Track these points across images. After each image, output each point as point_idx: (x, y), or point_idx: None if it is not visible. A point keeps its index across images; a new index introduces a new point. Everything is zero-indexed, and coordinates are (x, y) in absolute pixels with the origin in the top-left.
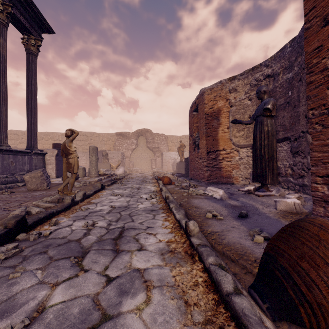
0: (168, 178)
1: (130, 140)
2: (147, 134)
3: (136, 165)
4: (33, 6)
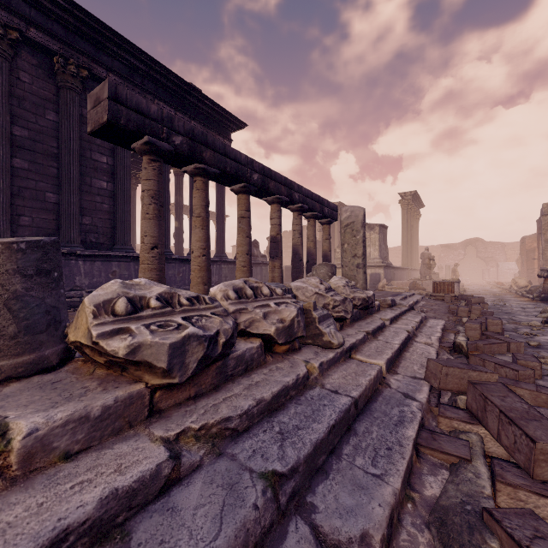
0: (501, 282)
1: (456, 251)
2: (477, 244)
3: (464, 275)
4: (422, 204)
